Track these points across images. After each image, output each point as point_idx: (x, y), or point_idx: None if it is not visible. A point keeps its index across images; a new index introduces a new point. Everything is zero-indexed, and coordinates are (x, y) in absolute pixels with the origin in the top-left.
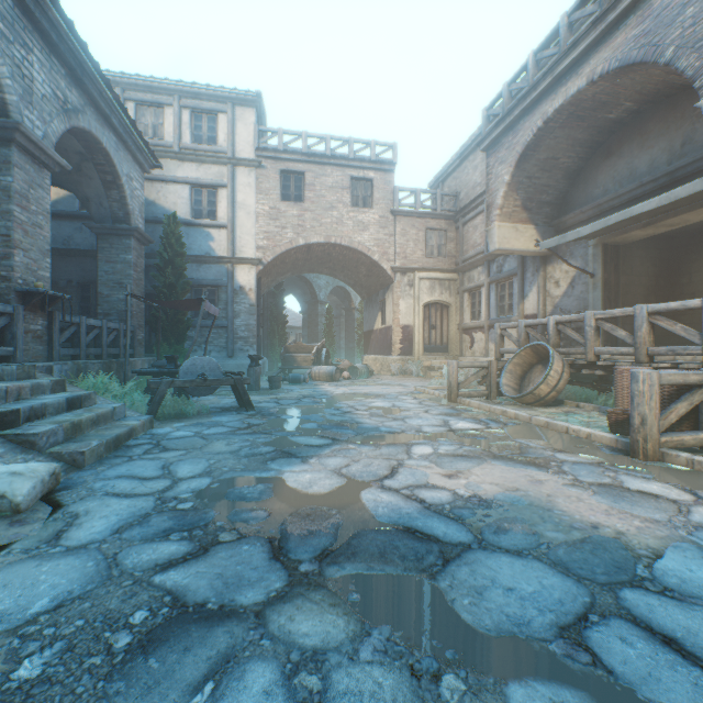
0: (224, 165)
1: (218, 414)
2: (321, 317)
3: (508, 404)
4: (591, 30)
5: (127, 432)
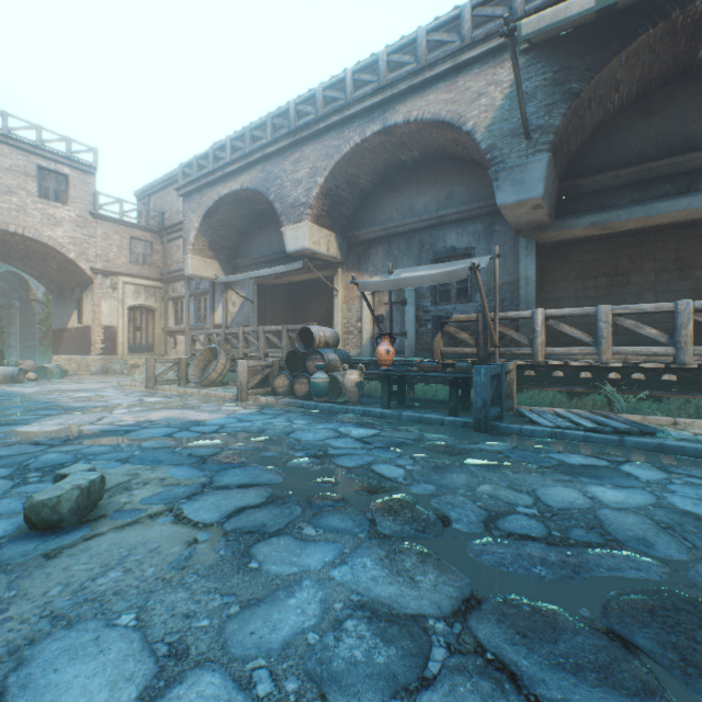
0: None
1: None
2: None
3: (193, 387)
4: (242, 160)
5: None
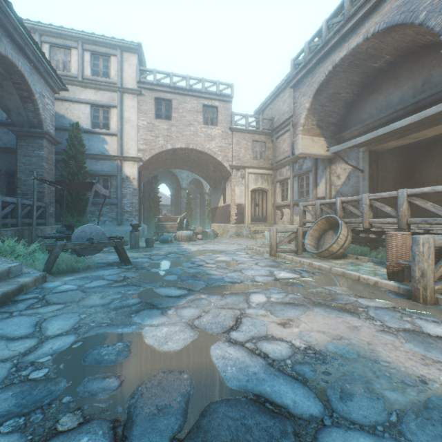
0: (115, 92)
1: (102, 269)
2: (183, 199)
3: (310, 257)
4: (367, 2)
5: (17, 288)
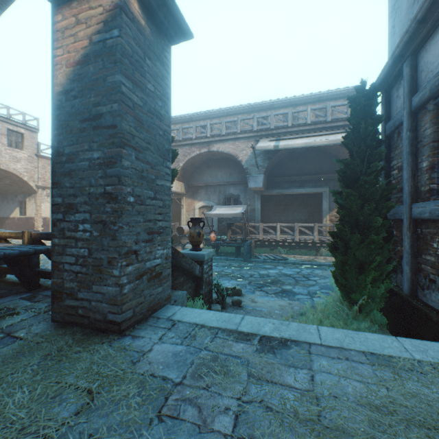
0: None
1: None
2: None
3: None
4: None
5: None
